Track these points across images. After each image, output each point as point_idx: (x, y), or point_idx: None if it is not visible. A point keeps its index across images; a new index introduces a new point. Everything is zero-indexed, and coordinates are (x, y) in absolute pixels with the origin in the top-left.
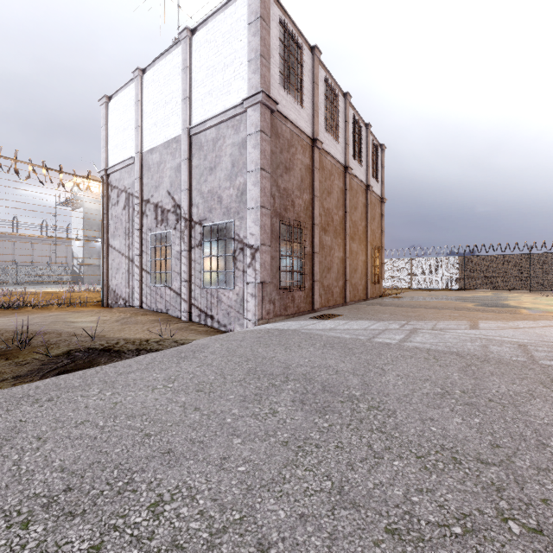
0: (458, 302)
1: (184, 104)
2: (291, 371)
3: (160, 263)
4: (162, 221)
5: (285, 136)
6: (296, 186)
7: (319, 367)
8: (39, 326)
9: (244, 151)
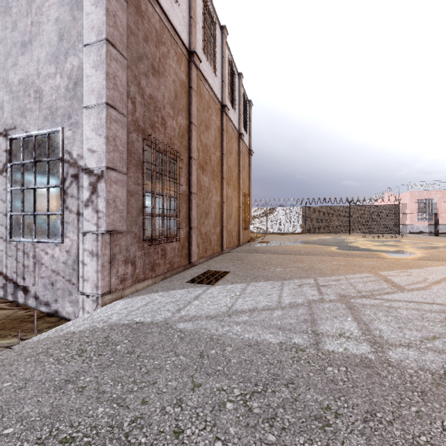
0: (320, 246)
1: None
2: None
3: None
4: None
5: (152, 21)
6: (169, 100)
7: None
8: None
9: (78, 13)
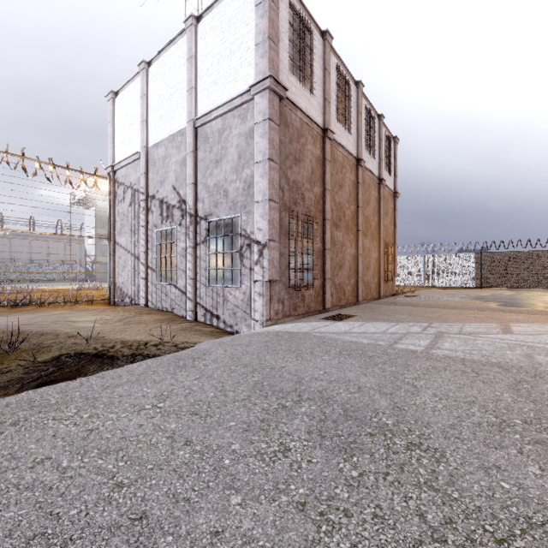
0: (479, 302)
1: (189, 95)
2: (304, 386)
3: (165, 261)
4: (168, 217)
5: (295, 125)
6: (306, 178)
7: (337, 382)
8: (38, 326)
9: (251, 141)
